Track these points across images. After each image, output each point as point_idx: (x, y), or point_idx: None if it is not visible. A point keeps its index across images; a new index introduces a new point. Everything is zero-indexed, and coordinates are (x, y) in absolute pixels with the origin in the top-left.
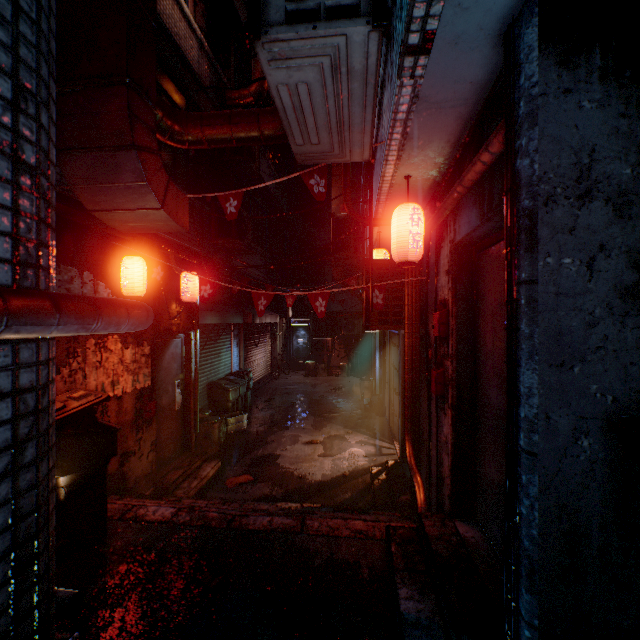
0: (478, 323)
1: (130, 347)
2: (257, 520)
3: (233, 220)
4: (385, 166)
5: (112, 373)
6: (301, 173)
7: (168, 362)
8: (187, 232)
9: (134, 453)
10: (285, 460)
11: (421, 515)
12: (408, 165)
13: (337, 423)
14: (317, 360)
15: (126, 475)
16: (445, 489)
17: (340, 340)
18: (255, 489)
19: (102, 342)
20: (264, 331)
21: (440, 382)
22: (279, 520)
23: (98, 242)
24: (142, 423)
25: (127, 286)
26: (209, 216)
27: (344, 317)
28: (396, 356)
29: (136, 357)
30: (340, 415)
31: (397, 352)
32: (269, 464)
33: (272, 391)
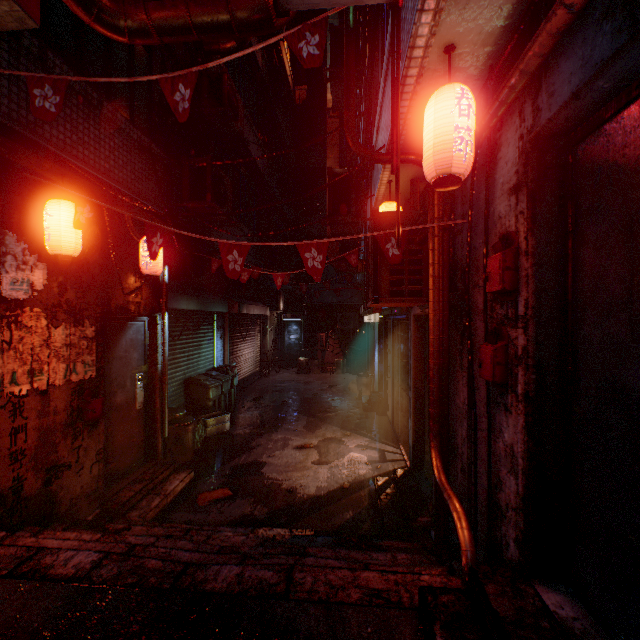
0: (580, 258)
1: (62, 326)
2: (220, 573)
3: (208, 179)
4: (419, 16)
5: (30, 359)
6: (286, 35)
7: (125, 350)
8: (150, 190)
9: (69, 466)
10: (272, 469)
11: (477, 572)
12: (456, 13)
13: (333, 424)
14: (310, 356)
15: (55, 496)
16: (508, 527)
17: (335, 335)
18: (233, 508)
19: (13, 315)
20: (252, 324)
21: (500, 362)
22: (253, 573)
23: (5, 175)
24: (82, 426)
25: (50, 240)
26: (181, 177)
27: (339, 310)
28: (402, 346)
29: (72, 340)
30: (336, 415)
31: (403, 341)
32: (252, 474)
33: (261, 389)
